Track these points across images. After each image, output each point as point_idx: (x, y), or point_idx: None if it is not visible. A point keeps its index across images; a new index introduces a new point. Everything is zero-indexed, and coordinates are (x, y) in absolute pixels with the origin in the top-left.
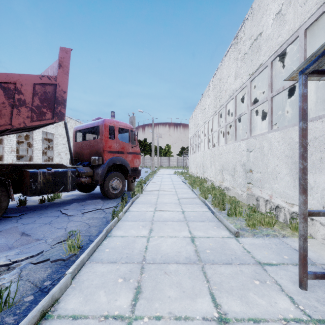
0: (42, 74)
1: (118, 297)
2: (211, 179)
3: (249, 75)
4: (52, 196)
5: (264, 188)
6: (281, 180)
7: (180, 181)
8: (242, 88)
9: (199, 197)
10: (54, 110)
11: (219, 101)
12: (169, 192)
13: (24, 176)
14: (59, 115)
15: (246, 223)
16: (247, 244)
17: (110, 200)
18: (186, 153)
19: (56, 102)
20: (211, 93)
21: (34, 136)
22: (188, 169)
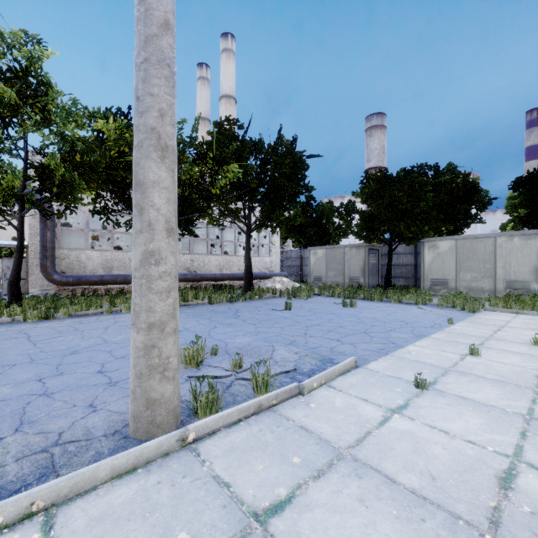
0: None
1: None
2: None
3: None
4: None
5: None
6: None
7: None
8: None
9: None
10: None
11: None
12: None
13: None
14: None
15: None
16: None
17: None
18: None
19: None
20: None
21: None
22: None
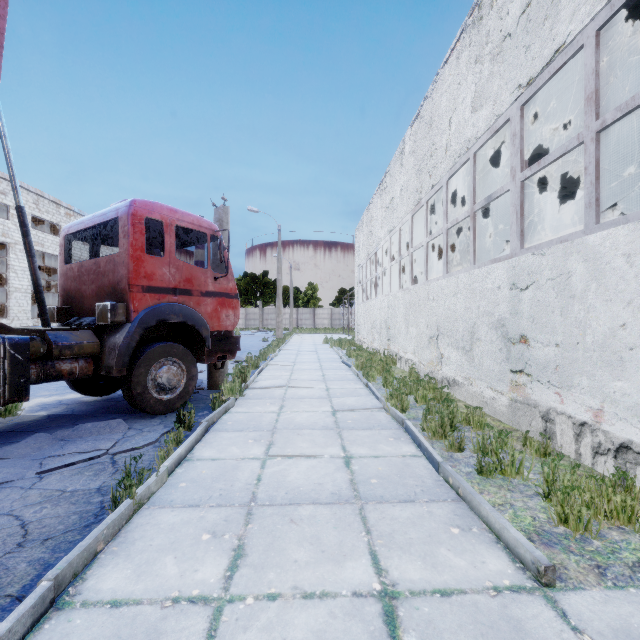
0: None
1: None
2: (408, 356)
3: (519, 90)
4: None
5: (573, 389)
6: (639, 368)
7: (337, 360)
8: (497, 128)
9: (388, 408)
10: None
11: (429, 176)
12: (312, 390)
13: None
14: None
15: (543, 506)
16: (606, 637)
17: (152, 420)
18: (348, 301)
19: None
20: (408, 161)
21: (11, 261)
22: (353, 333)
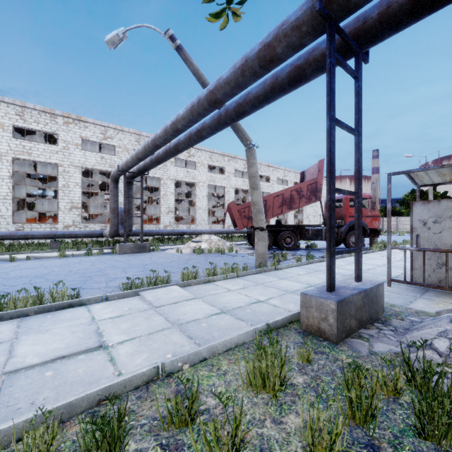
0: (306, 170)
1: (341, 264)
2: None
3: None
4: (312, 245)
5: None
6: None
7: None
8: None
9: None
10: (315, 196)
11: None
12: None
13: (302, 231)
14: (318, 198)
15: None
16: None
17: None
18: None
19: (317, 191)
20: None
21: None
22: None
